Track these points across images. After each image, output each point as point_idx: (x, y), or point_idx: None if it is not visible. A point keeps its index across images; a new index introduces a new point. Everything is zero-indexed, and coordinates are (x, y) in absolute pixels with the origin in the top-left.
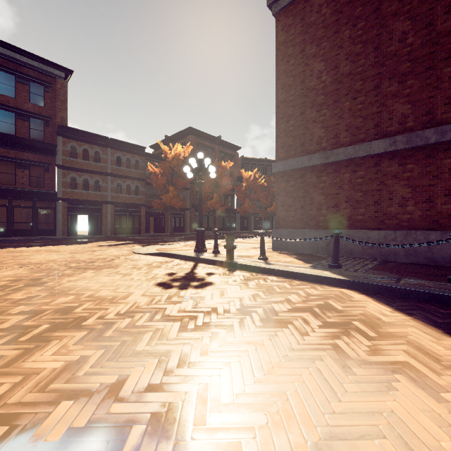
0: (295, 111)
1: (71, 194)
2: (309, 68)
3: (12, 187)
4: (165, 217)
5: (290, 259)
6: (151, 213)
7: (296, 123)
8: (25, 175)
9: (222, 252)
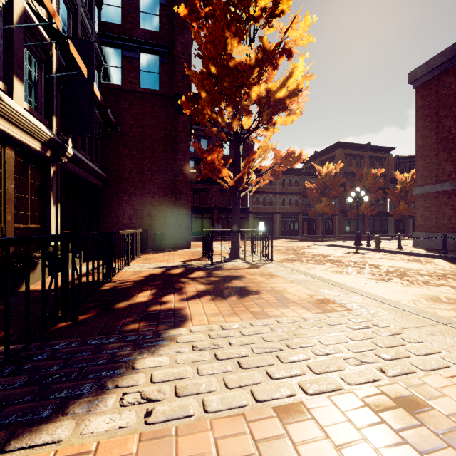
0: (431, 153)
1: (256, 209)
2: (441, 124)
3: (229, 207)
4: (316, 222)
5: (419, 250)
6: (305, 219)
7: (431, 161)
8: None
9: (372, 246)
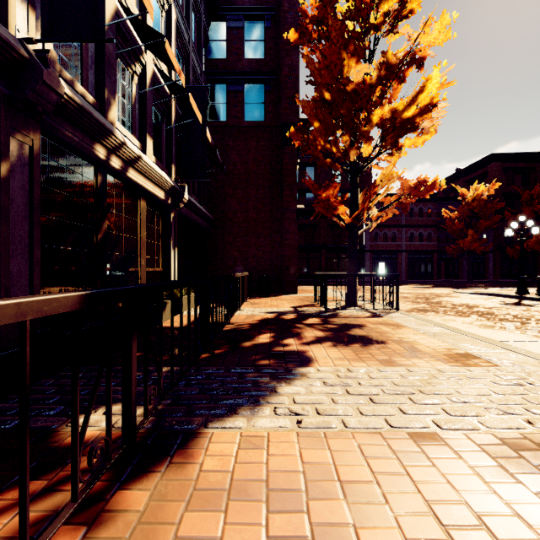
0: None
1: (374, 246)
2: None
3: (339, 245)
4: (458, 262)
5: None
6: (443, 258)
7: None
8: (346, 236)
9: None
